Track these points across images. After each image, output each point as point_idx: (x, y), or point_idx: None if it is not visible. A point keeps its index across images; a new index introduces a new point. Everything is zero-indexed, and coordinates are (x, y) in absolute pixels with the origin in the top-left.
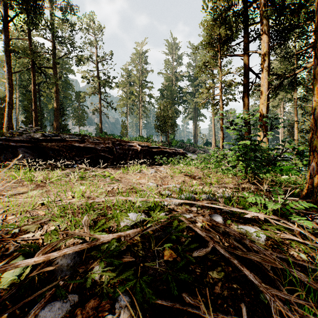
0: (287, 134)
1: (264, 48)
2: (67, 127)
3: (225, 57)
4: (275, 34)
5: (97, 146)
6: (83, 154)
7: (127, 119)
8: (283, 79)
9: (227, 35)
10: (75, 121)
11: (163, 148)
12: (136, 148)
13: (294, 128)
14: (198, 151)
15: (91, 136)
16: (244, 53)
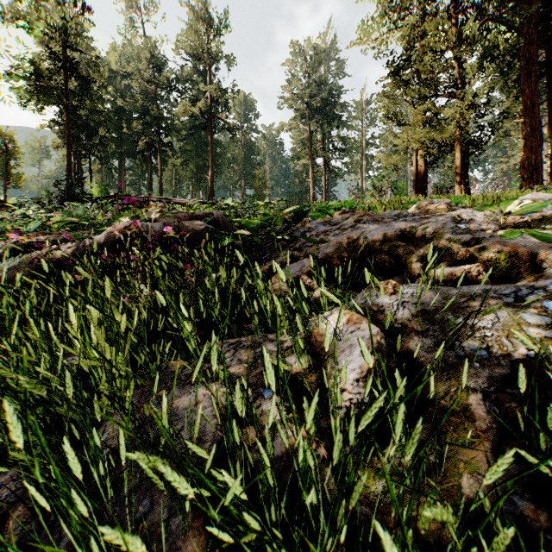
0: None
1: None
2: None
3: None
4: None
5: None
6: None
7: None
8: None
9: None
10: None
11: None
12: None
13: None
14: None
15: None
16: None
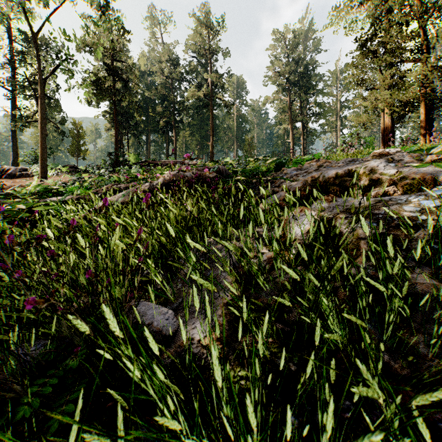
0: None
1: None
2: None
3: None
4: None
5: None
6: None
7: None
8: None
9: None
10: None
11: None
12: None
13: None
14: None
15: None
16: None
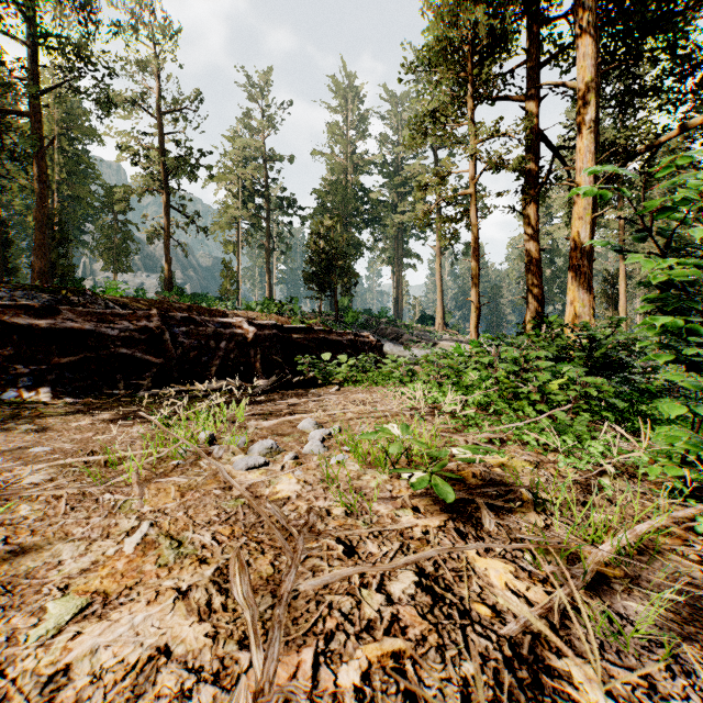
0: (602, 300)
1: (584, 73)
2: (74, 273)
3: (481, 102)
4: (605, 43)
5: (106, 327)
6: (48, 354)
7: (239, 260)
8: (628, 159)
9: (493, 32)
10: (105, 260)
11: (323, 332)
12: (241, 333)
13: (616, 288)
14: (407, 336)
15: (100, 296)
16: (527, 93)
